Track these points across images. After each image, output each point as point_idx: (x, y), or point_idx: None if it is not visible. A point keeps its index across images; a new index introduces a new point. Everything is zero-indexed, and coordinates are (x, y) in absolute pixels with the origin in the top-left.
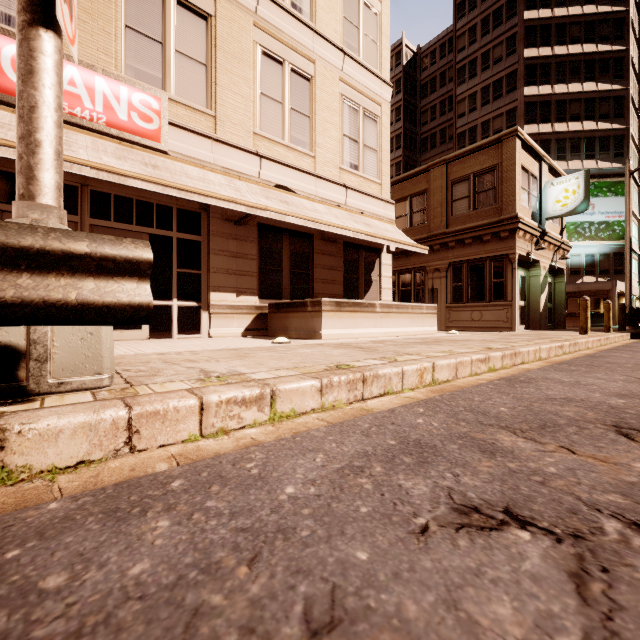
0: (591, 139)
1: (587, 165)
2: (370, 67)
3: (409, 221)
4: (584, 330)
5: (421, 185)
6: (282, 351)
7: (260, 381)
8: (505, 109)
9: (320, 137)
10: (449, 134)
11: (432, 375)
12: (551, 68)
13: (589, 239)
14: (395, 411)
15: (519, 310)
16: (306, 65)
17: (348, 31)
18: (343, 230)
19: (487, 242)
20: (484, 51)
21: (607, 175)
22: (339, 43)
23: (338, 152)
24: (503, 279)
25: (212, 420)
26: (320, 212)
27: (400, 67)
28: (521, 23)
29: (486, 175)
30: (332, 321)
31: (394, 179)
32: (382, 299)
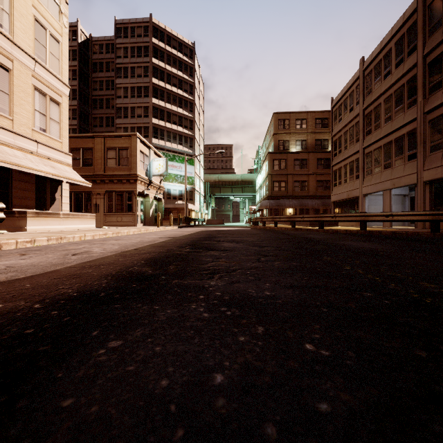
0: (181, 136)
1: (179, 147)
2: (54, 73)
3: (81, 163)
4: (158, 225)
5: (89, 144)
6: (14, 235)
7: (28, 238)
8: (143, 105)
9: (17, 108)
10: (112, 104)
11: (85, 238)
12: (165, 94)
13: (180, 183)
14: (71, 242)
15: (140, 217)
16: (6, 61)
17: (38, 48)
18: (38, 172)
19: (125, 183)
20: (132, 66)
21: (187, 154)
22: (32, 53)
23: (31, 119)
24: (132, 202)
25: (19, 245)
26: (19, 157)
27: (76, 42)
28: (151, 63)
29: (124, 150)
30: (33, 222)
31: (71, 135)
32: (63, 209)
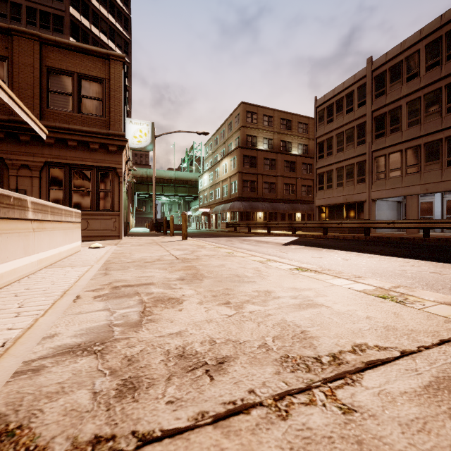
0: None
1: None
2: None
3: None
4: (186, 236)
5: None
6: None
7: None
8: None
9: None
10: None
11: None
12: (89, 38)
13: None
14: None
15: None
16: None
17: None
18: None
19: (95, 151)
20: None
21: None
22: None
23: None
24: (111, 190)
25: None
26: None
27: None
28: None
29: (93, 83)
30: None
31: None
32: None
